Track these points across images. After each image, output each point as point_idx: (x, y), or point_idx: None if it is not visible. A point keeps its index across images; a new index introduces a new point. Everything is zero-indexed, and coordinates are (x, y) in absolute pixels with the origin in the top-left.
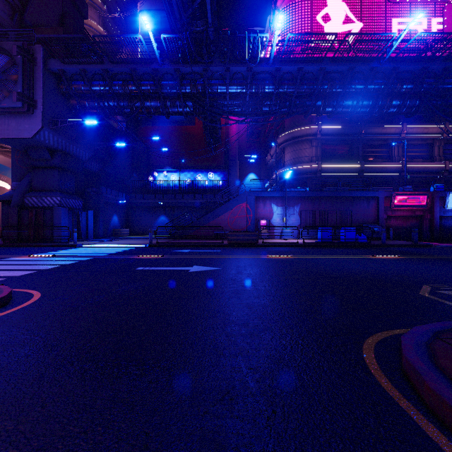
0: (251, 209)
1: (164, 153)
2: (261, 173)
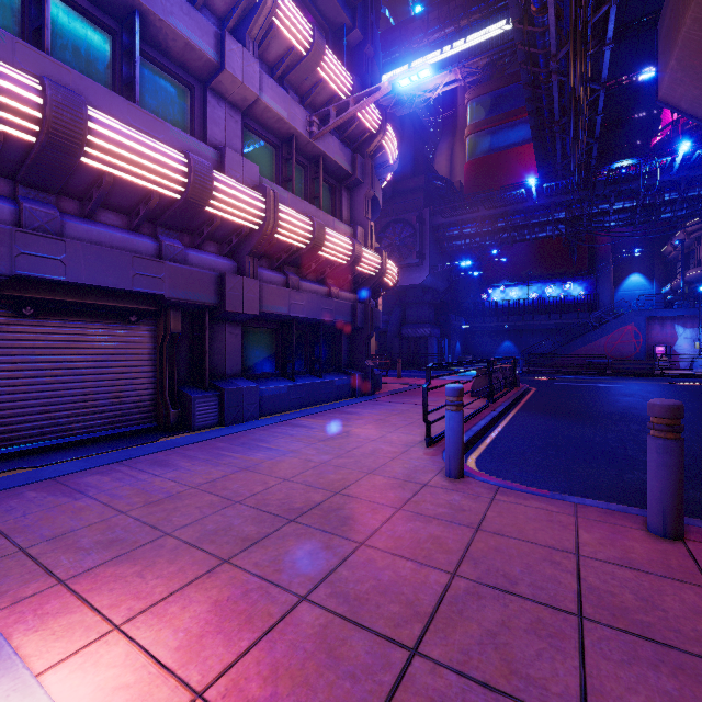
0: (640, 332)
1: (500, 264)
2: (653, 272)
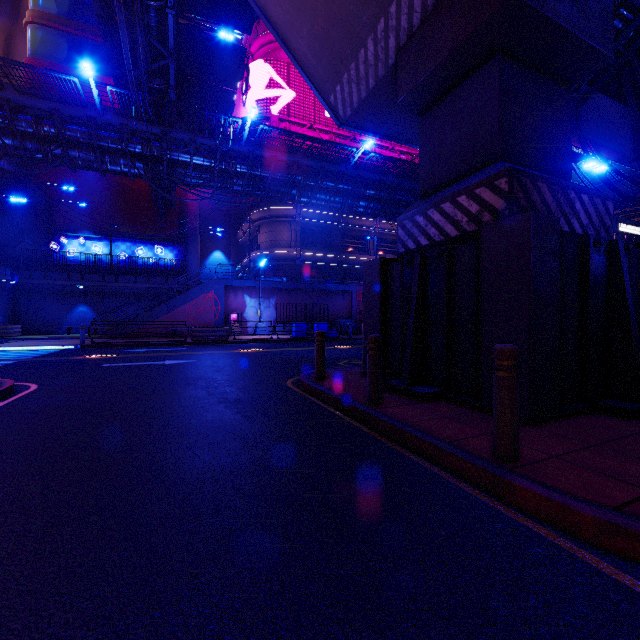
0: (219, 300)
1: (80, 210)
2: (231, 252)
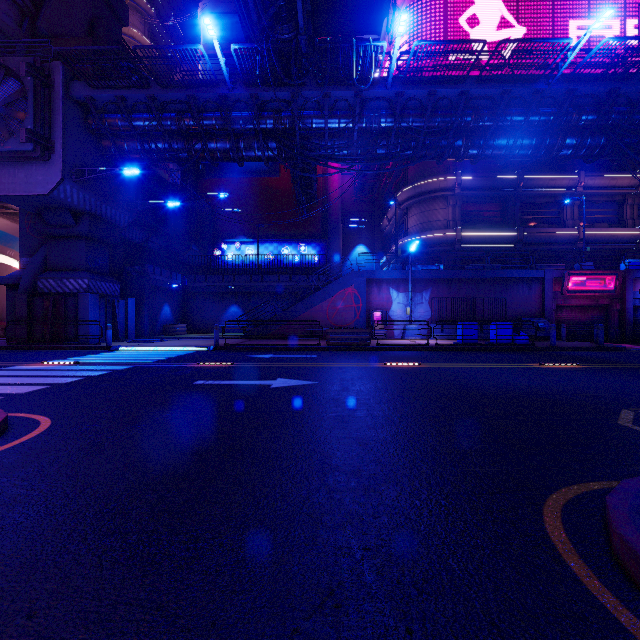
0: (360, 296)
1: (237, 217)
2: (374, 244)
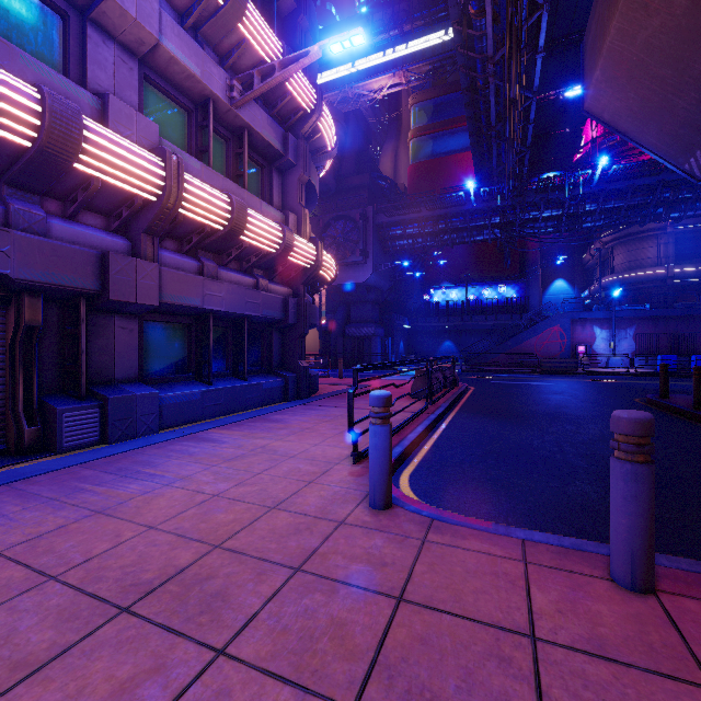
0: (564, 333)
1: (442, 266)
2: (575, 278)
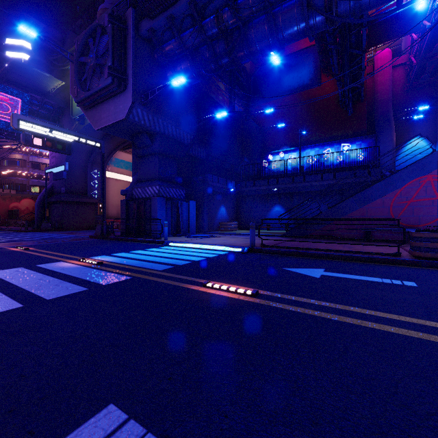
0: None
1: (281, 131)
2: (437, 133)
